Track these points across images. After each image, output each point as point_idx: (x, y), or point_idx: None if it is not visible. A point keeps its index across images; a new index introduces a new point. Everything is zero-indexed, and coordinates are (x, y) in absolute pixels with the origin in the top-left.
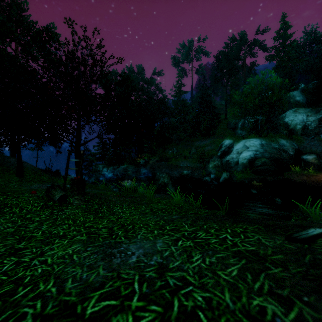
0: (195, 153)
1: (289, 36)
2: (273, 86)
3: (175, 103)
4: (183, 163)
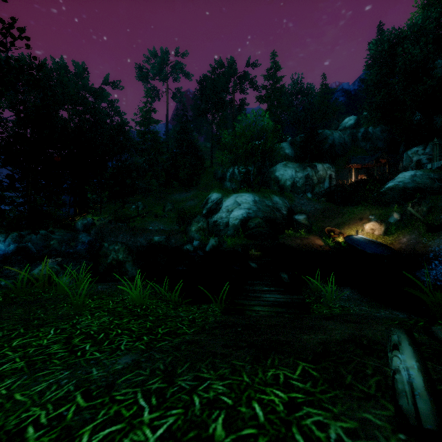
0: (172, 210)
1: (279, 79)
2: (267, 131)
3: (141, 135)
4: (154, 225)
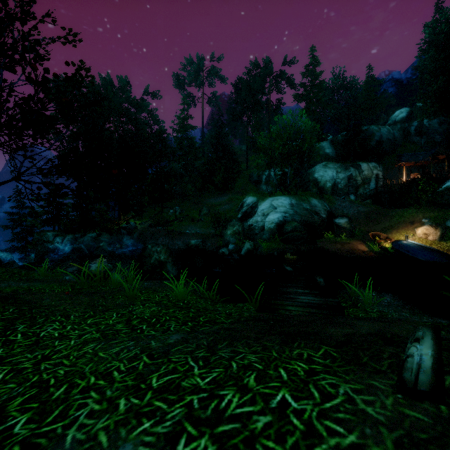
0: (208, 215)
1: (319, 75)
2: (304, 131)
3: (178, 141)
4: (191, 229)
